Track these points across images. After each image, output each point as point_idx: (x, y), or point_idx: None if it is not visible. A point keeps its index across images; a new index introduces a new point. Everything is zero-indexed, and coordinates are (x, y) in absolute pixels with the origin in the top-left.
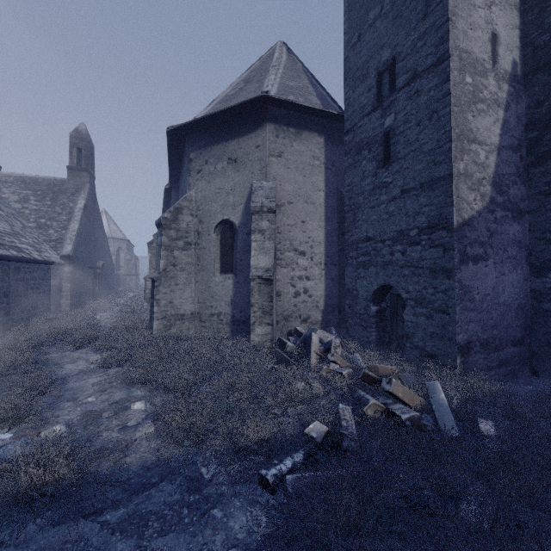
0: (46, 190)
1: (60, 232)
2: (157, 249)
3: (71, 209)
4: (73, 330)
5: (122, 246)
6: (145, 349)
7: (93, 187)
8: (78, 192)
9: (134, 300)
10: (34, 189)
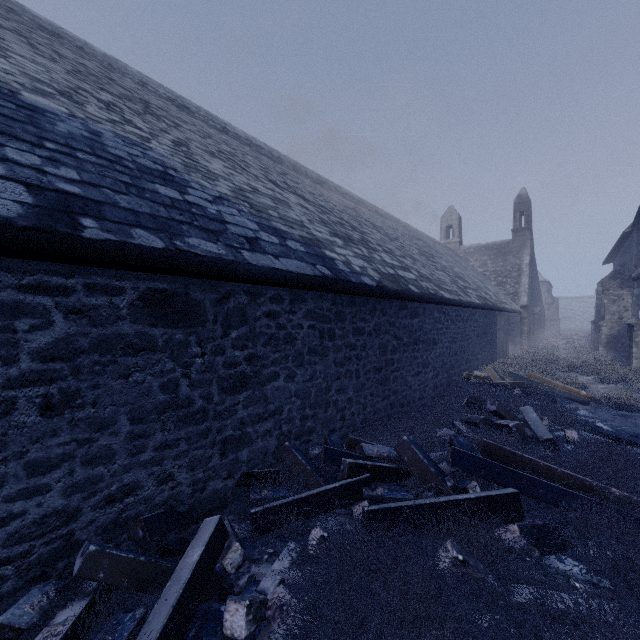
0: (496, 254)
1: (514, 287)
2: (633, 299)
3: (518, 266)
4: (553, 360)
5: (542, 289)
6: (633, 377)
7: (532, 241)
8: (521, 250)
9: (576, 346)
10: (488, 255)
